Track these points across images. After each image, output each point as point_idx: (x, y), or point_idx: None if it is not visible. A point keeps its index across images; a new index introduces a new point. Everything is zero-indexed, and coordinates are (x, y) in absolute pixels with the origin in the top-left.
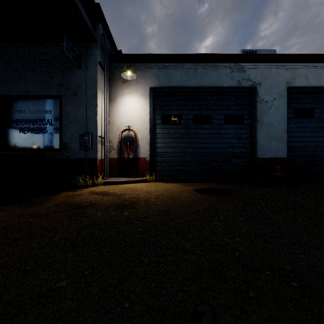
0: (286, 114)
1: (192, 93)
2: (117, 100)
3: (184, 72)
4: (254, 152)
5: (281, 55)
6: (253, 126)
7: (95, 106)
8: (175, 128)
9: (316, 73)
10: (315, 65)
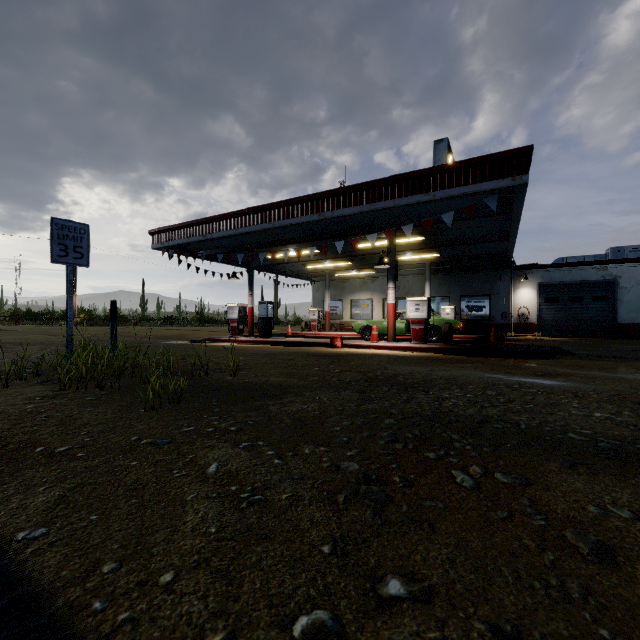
0: None
1: (567, 284)
2: (515, 291)
3: (561, 273)
4: (616, 319)
5: (637, 259)
6: (615, 303)
7: (508, 299)
8: (555, 305)
9: None
10: None
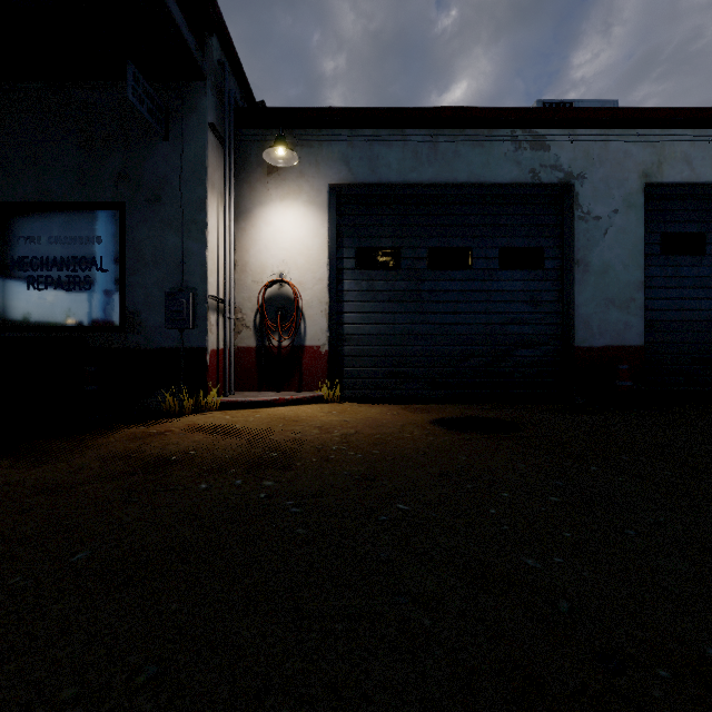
0: (642, 247)
1: (426, 198)
2: (253, 215)
3: (407, 150)
4: (569, 333)
5: (630, 112)
6: (566, 275)
7: (202, 226)
8: (388, 279)
9: (710, 152)
10: (708, 133)
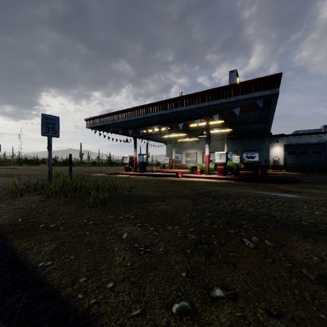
0: None
1: (300, 144)
2: (272, 148)
3: (296, 139)
4: (326, 163)
5: None
6: (326, 154)
7: (268, 152)
8: (293, 156)
9: None
10: None
